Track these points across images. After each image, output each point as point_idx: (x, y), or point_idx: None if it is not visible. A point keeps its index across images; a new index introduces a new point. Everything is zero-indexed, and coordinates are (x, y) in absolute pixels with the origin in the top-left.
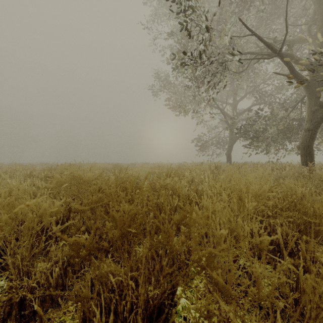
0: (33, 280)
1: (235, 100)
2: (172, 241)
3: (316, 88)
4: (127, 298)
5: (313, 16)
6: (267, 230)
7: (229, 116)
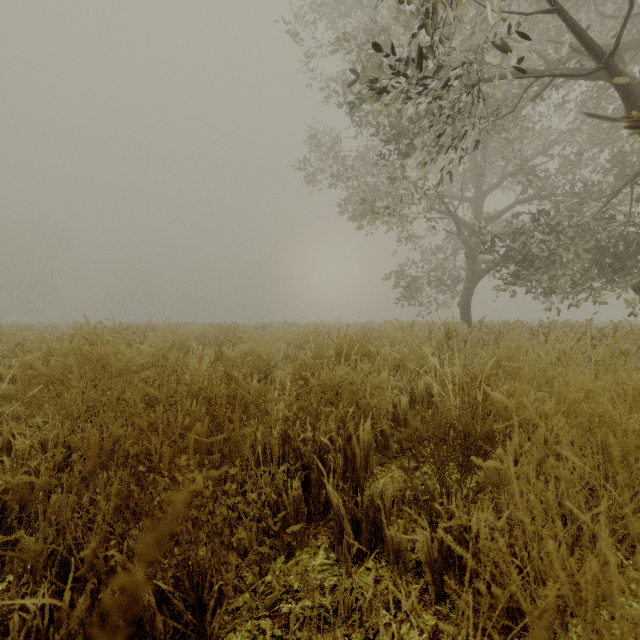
0: None
1: (479, 191)
2: None
3: None
4: None
5: None
6: None
7: (466, 225)
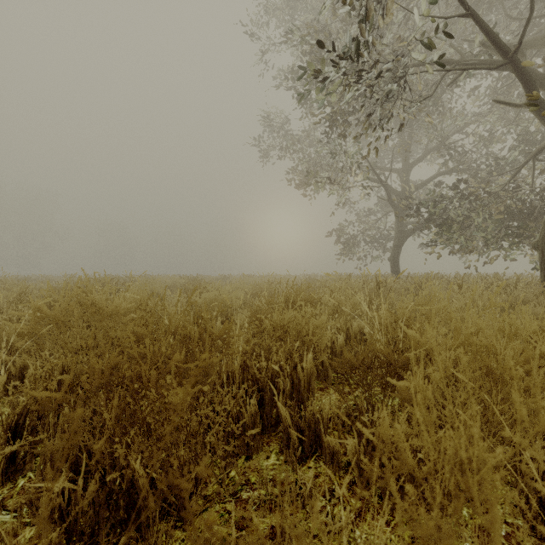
0: None
1: (406, 164)
2: None
3: None
4: None
5: None
6: None
7: (395, 192)
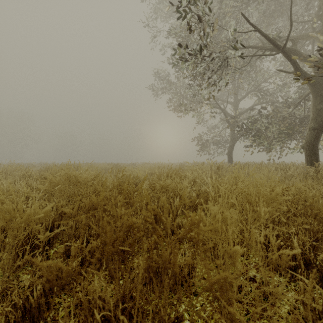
0: (8, 303)
1: (236, 99)
2: (176, 261)
3: (321, 86)
4: None
5: (317, 13)
6: (279, 238)
7: (230, 116)
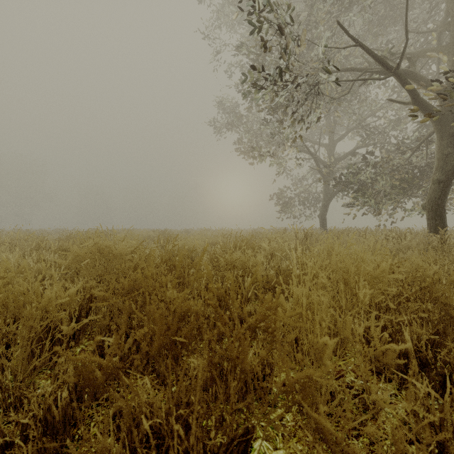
0: (25, 414)
1: (332, 140)
2: (246, 356)
3: (449, 122)
4: (172, 453)
5: (444, 20)
6: (387, 330)
7: (323, 163)
